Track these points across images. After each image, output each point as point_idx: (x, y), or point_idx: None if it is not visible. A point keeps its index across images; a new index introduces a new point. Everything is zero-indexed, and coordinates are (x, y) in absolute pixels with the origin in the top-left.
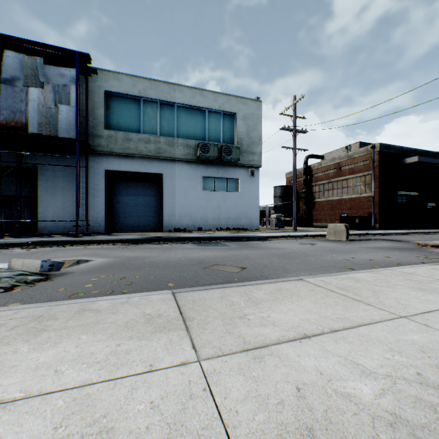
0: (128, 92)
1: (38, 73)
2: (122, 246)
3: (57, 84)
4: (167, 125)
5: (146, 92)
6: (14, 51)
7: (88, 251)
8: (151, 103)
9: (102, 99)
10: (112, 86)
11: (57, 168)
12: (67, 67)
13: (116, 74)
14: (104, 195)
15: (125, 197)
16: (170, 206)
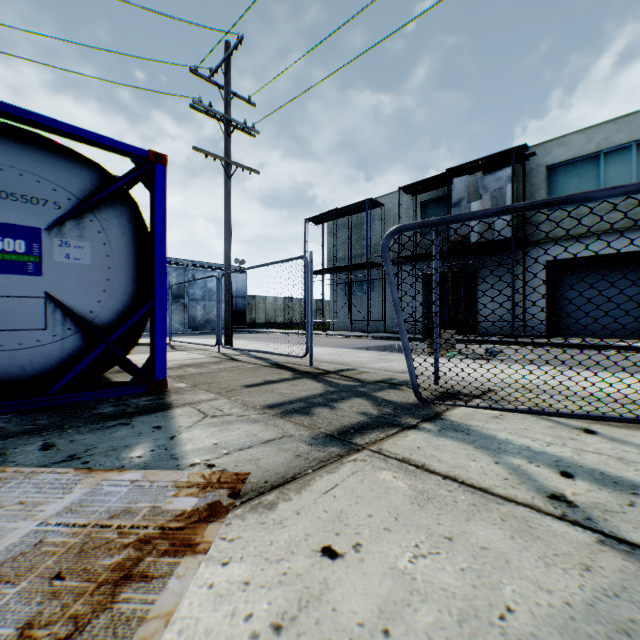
0: (578, 154)
1: (477, 187)
2: (559, 350)
3: (493, 189)
4: None
5: (607, 141)
6: (459, 174)
7: (519, 350)
8: (617, 153)
9: (541, 178)
10: (555, 156)
11: (492, 268)
12: (502, 164)
13: (561, 139)
14: (544, 291)
15: (574, 292)
16: None
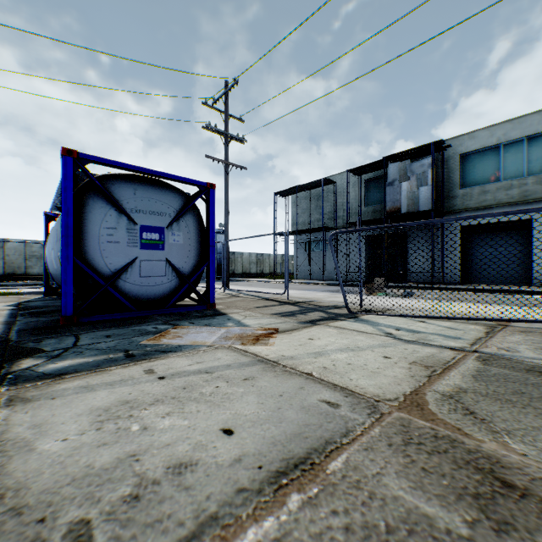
0: (483, 145)
1: (406, 171)
2: (462, 293)
3: (418, 173)
4: (537, 161)
5: (505, 136)
6: (393, 160)
7: (433, 293)
8: (512, 145)
9: (456, 163)
10: (466, 146)
11: (419, 231)
12: (426, 153)
13: (471, 133)
14: (458, 249)
15: (481, 249)
16: (541, 255)
